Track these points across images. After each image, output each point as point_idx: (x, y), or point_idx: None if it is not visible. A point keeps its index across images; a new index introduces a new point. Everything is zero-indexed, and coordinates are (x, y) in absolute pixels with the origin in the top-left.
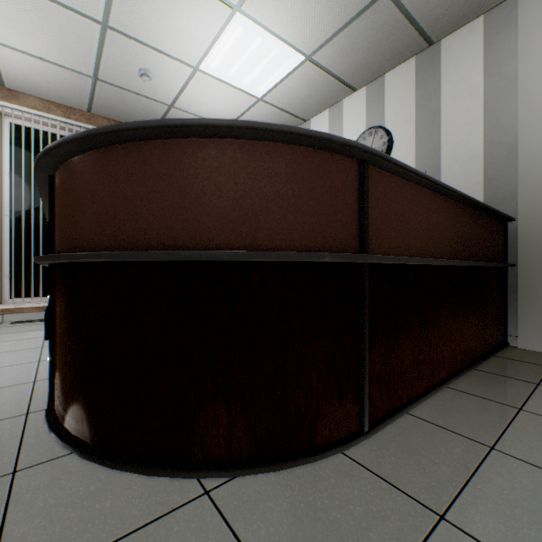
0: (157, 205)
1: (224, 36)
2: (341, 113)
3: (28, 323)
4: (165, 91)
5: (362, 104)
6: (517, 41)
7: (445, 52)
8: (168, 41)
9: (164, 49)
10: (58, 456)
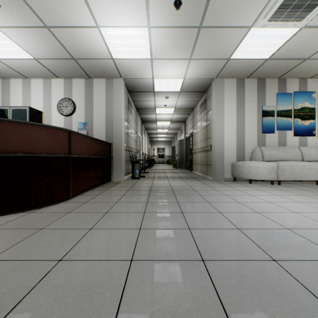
0: (10, 140)
1: None
2: (51, 84)
3: None
4: None
5: (62, 85)
6: (113, 92)
7: (95, 83)
8: None
9: None
10: None
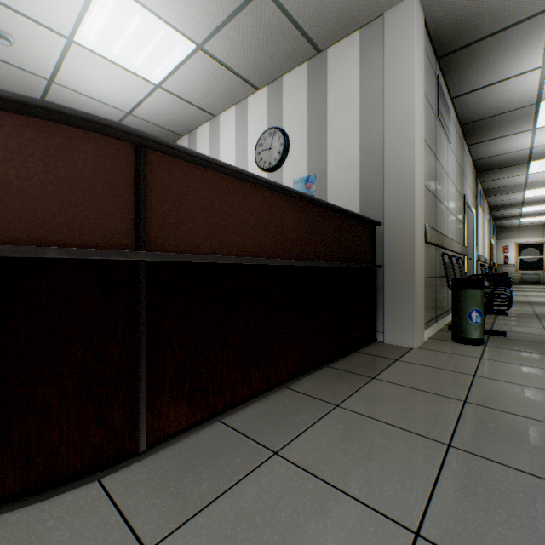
0: None
1: (95, 6)
2: (246, 111)
3: None
4: (38, 61)
5: (264, 104)
6: (384, 58)
7: (330, 61)
8: (23, 0)
9: (21, 9)
10: None
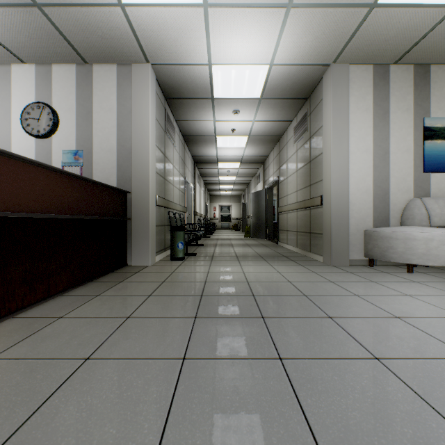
0: None
1: None
2: (10, 75)
3: None
4: None
5: (32, 78)
6: (132, 91)
7: (96, 74)
8: None
9: None
10: None
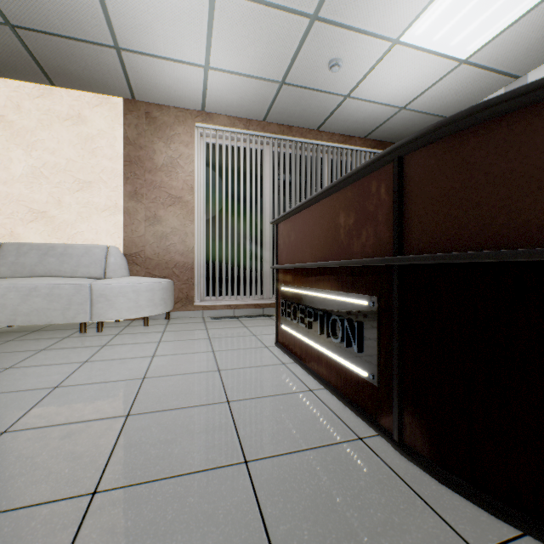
0: None
1: None
2: None
3: (224, 320)
4: (347, 79)
5: None
6: None
7: None
8: (375, 16)
9: (367, 27)
10: (509, 537)
